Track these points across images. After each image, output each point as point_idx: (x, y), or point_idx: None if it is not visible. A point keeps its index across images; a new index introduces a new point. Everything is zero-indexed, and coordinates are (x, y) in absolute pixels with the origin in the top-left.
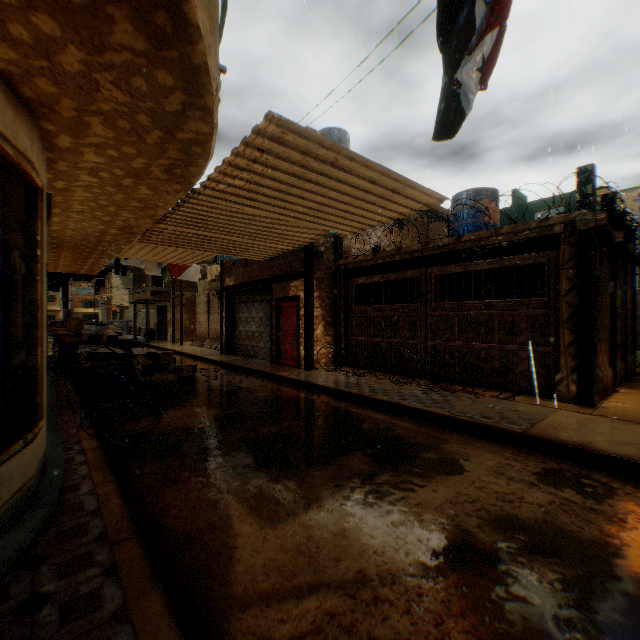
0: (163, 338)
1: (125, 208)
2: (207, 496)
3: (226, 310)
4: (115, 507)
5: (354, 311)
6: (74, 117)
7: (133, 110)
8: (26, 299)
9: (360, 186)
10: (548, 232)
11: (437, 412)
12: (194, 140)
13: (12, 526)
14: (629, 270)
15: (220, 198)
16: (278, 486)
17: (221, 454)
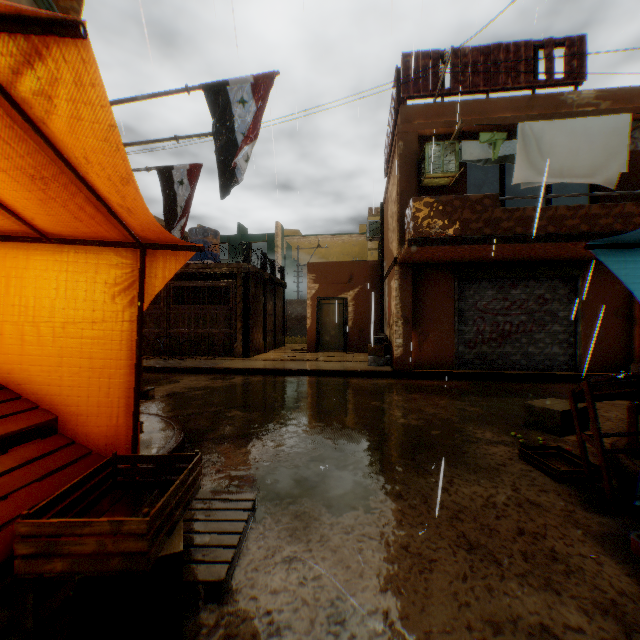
0: None
1: None
2: None
3: None
4: None
5: None
6: None
7: None
8: None
9: None
10: (232, 271)
11: (171, 366)
12: None
13: None
14: (283, 291)
15: None
16: None
17: None
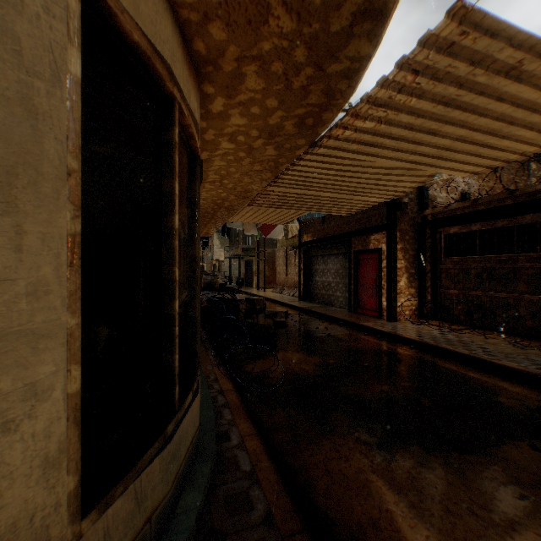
0: (249, 285)
1: (247, 173)
2: (350, 471)
3: (304, 263)
4: (268, 473)
5: (443, 262)
6: (232, 71)
7: (293, 43)
8: (187, 256)
9: (525, 104)
10: None
11: None
12: (344, 72)
13: (186, 480)
14: None
15: (339, 149)
16: (433, 476)
17: (342, 413)
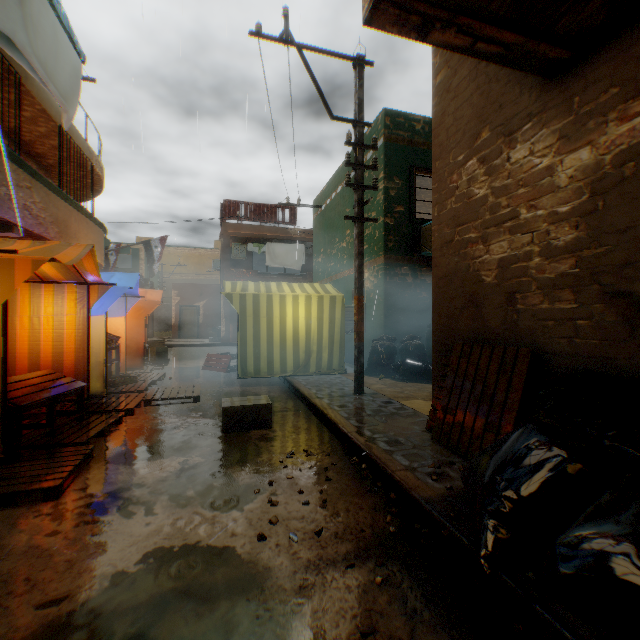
0: None
1: None
2: None
3: None
4: None
5: None
6: None
7: None
8: None
9: None
10: None
11: None
12: None
13: None
14: None
15: None
16: None
17: None
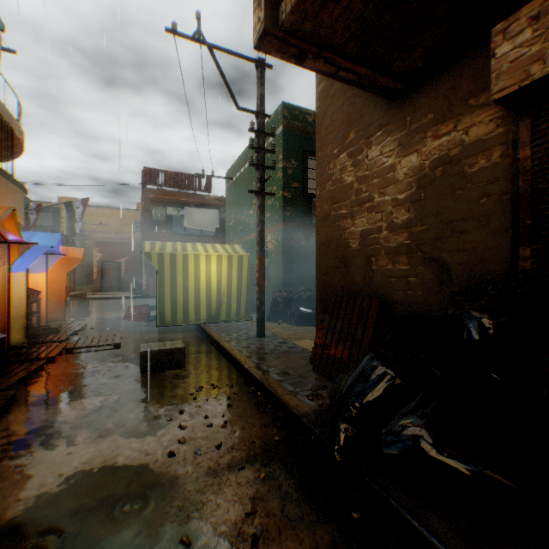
0: None
1: None
2: None
3: None
4: None
5: None
6: None
7: None
8: None
9: None
10: None
11: None
12: None
13: None
14: None
15: None
16: None
17: None
